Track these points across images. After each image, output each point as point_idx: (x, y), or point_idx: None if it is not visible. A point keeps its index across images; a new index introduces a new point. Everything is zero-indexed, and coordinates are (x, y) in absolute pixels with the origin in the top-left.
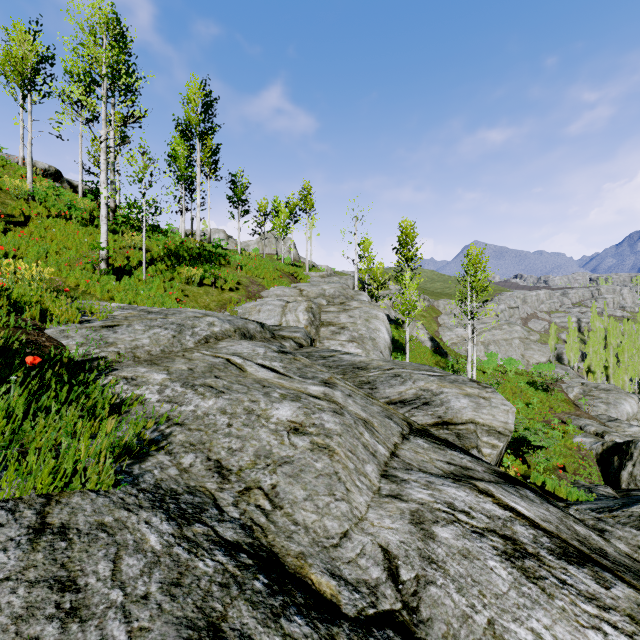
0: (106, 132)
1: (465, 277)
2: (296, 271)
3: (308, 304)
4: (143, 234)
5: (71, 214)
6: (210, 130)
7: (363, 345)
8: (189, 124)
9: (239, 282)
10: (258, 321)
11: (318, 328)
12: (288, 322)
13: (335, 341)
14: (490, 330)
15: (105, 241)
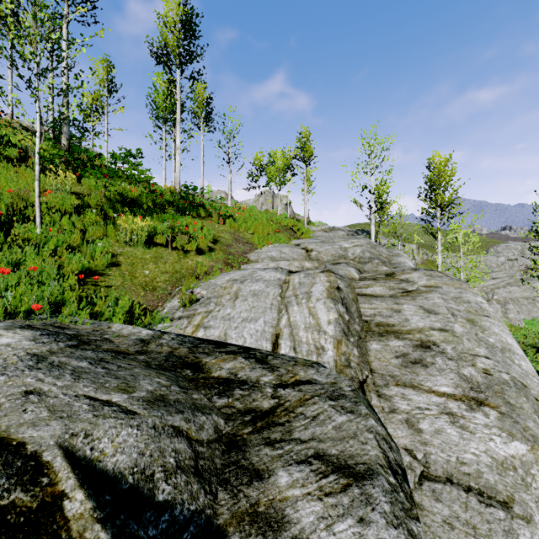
0: None
1: None
2: (295, 224)
3: (329, 280)
4: (35, 157)
5: None
6: (191, 54)
7: (517, 419)
8: (164, 44)
9: (217, 239)
10: None
11: (362, 342)
12: (294, 330)
13: (423, 395)
14: (505, 286)
15: None
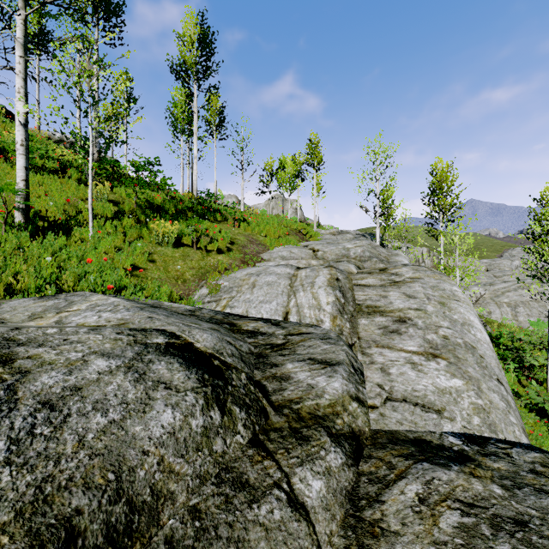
0: (24, 15)
1: (547, 228)
2: (305, 228)
3: (330, 273)
4: (88, 173)
5: (36, 163)
6: (207, 70)
7: (460, 366)
8: (183, 62)
9: (233, 241)
10: (215, 357)
11: (353, 318)
12: (300, 309)
13: (395, 352)
14: (516, 290)
15: (21, 181)
